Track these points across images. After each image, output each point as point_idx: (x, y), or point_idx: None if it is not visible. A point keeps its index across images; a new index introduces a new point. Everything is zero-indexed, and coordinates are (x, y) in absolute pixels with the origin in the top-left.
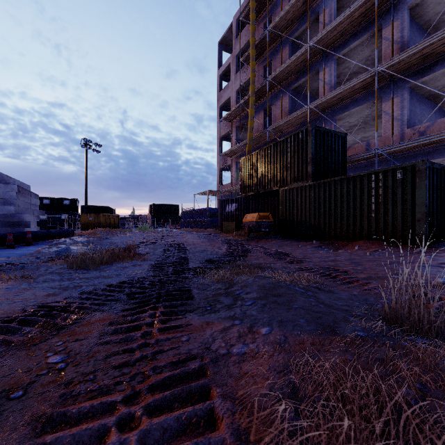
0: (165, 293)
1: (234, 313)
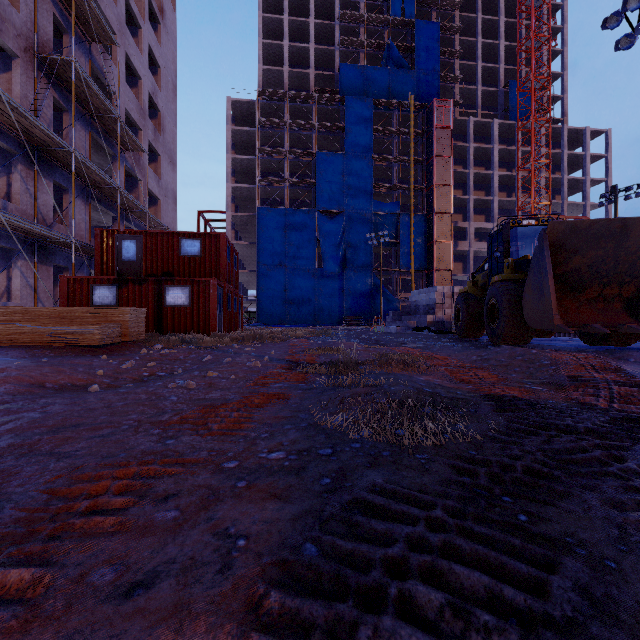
0: (517, 401)
1: (437, 385)
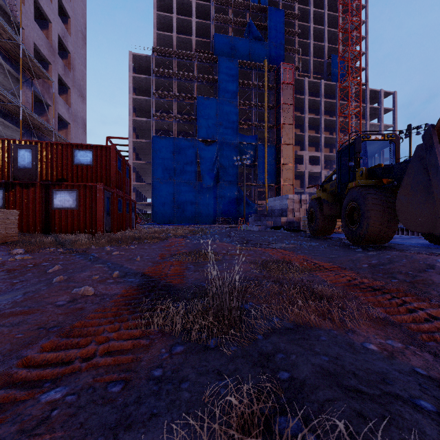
0: None
1: None
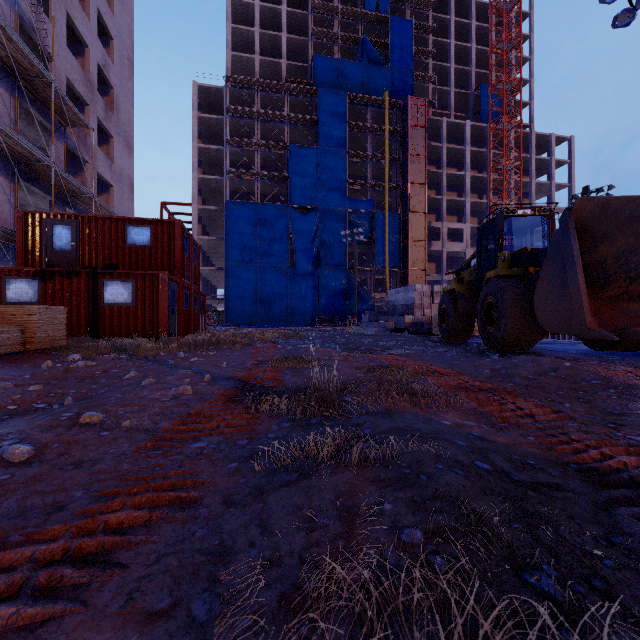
0: None
1: (482, 442)
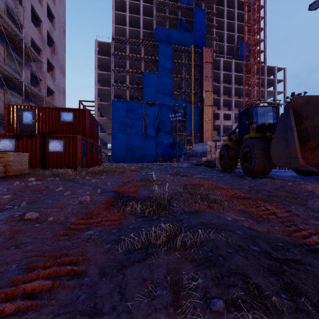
0: None
1: (250, 231)
